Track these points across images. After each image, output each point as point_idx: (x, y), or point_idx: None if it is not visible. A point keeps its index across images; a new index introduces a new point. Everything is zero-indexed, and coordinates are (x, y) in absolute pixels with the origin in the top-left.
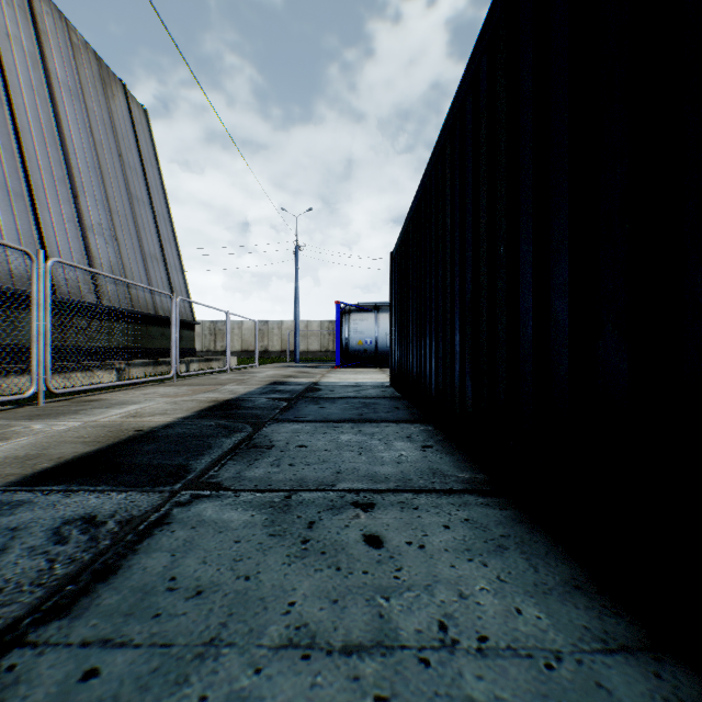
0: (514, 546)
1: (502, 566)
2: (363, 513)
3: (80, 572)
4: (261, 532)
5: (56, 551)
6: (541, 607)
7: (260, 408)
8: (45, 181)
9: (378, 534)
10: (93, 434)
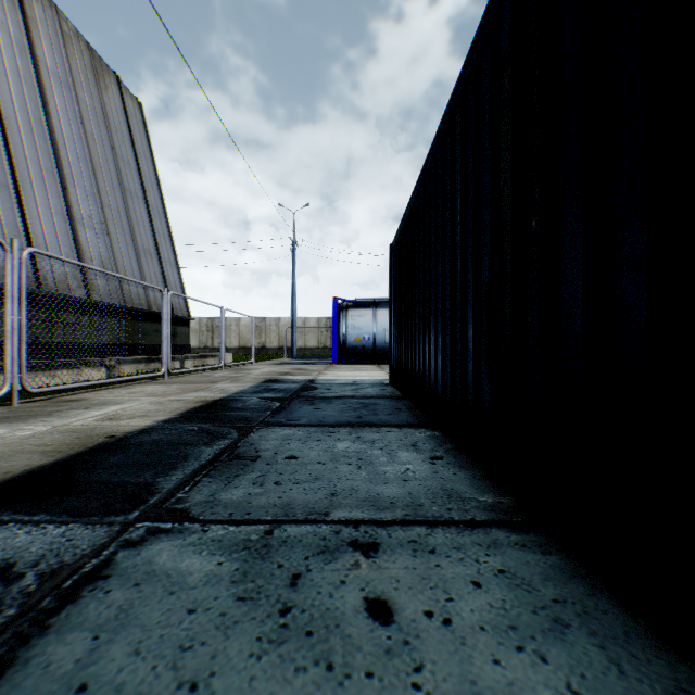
0: (577, 621)
1: (569, 661)
2: (364, 560)
3: None
4: (227, 593)
5: None
6: None
7: (250, 409)
8: (32, 172)
9: (386, 597)
10: (58, 442)
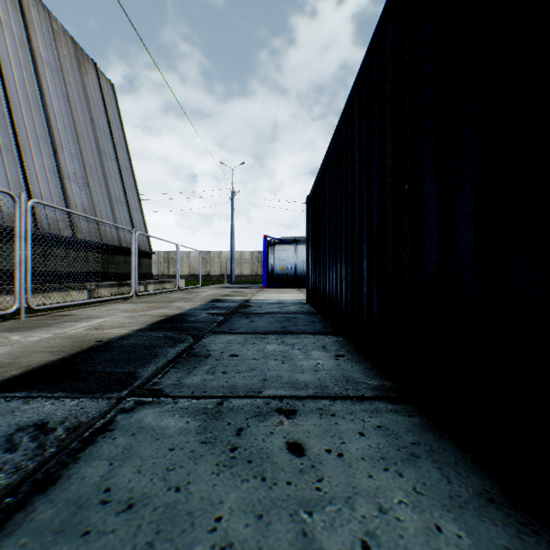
0: (425, 454)
1: (417, 476)
2: (286, 420)
3: (22, 482)
4: (194, 439)
5: (4, 459)
6: (459, 523)
7: (201, 322)
8: (30, 139)
9: (300, 441)
10: (60, 345)
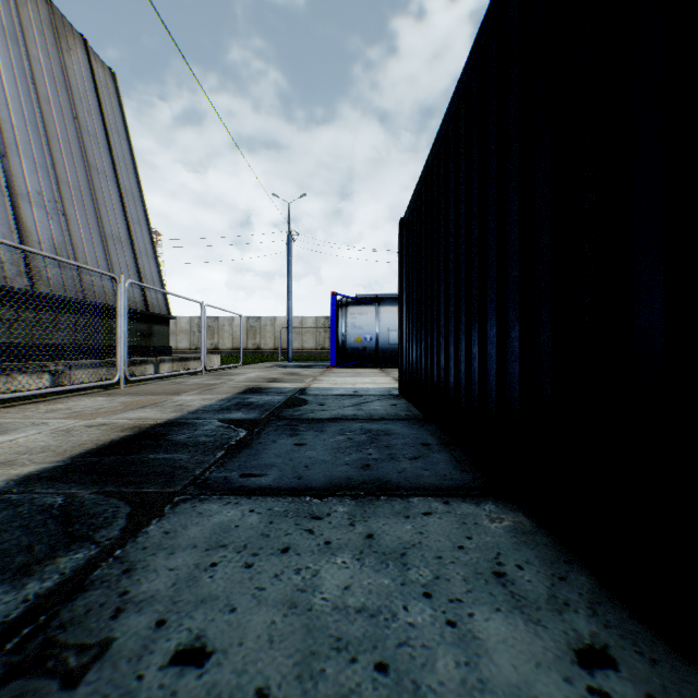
0: None
1: None
2: None
3: None
4: None
5: None
6: None
7: (194, 446)
8: None
9: None
10: None
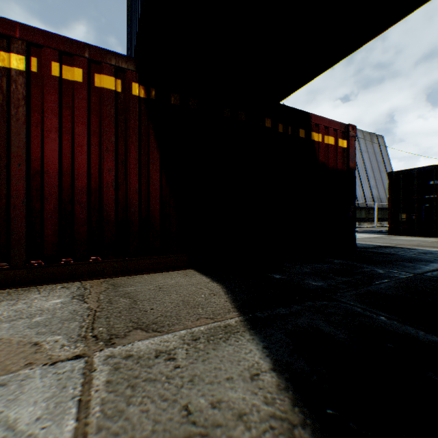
0: None
1: None
2: None
3: None
4: None
5: None
6: None
7: None
8: (362, 180)
9: None
10: None
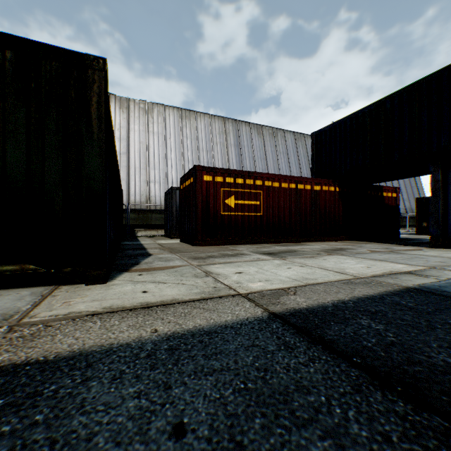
0: None
1: None
2: None
3: None
4: None
5: None
6: None
7: None
8: None
9: None
10: None
